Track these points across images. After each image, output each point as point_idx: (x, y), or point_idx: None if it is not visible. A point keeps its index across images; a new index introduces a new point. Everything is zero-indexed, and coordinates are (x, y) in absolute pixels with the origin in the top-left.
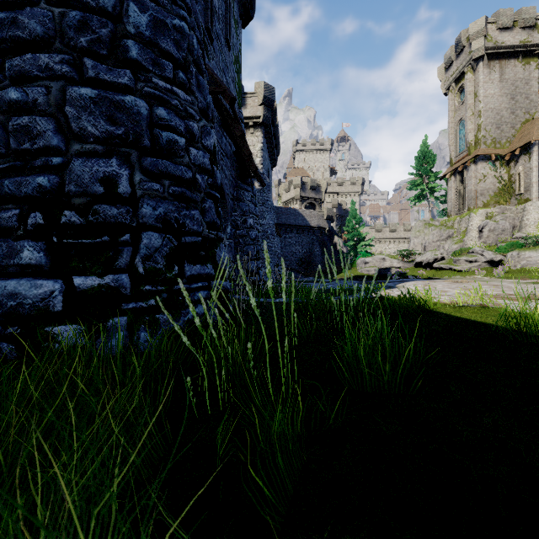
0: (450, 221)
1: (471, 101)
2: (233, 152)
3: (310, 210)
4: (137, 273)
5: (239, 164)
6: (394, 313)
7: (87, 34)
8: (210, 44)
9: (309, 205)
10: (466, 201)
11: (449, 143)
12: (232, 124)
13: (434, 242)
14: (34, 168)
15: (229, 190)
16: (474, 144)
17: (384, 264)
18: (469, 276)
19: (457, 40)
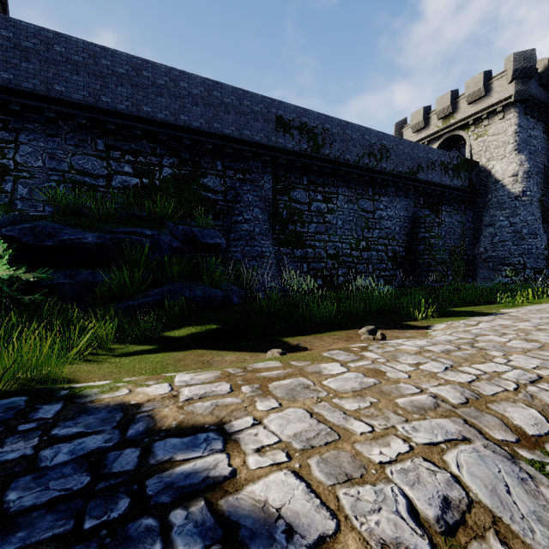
0: None
1: None
2: None
3: None
4: (525, 277)
5: None
6: None
7: (515, 238)
8: (546, 190)
9: None
10: None
11: None
12: None
13: None
14: (504, 260)
15: None
16: None
17: None
18: None
19: None
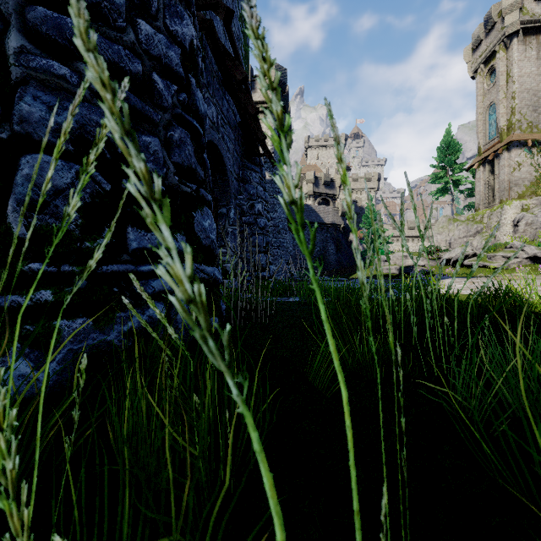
0: (479, 216)
1: (503, 82)
2: (238, 123)
3: (324, 206)
4: (10, 235)
5: (245, 138)
6: (480, 318)
7: None
8: None
9: (322, 202)
10: (498, 193)
11: (477, 130)
12: (232, 65)
13: (461, 238)
14: None
15: (233, 168)
16: (507, 129)
17: (406, 262)
18: (509, 274)
19: (487, 16)
